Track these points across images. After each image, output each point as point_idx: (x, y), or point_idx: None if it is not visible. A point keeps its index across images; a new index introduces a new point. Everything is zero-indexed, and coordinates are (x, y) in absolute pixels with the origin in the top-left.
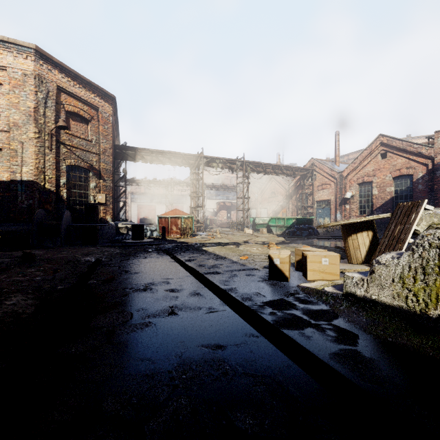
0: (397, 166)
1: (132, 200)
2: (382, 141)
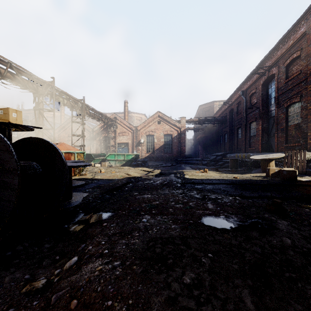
0: (165, 129)
1: None
2: (159, 115)
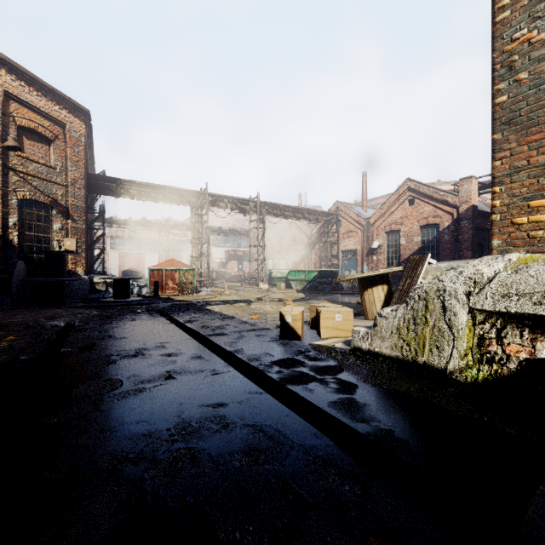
0: (424, 213)
1: (111, 246)
2: (410, 186)
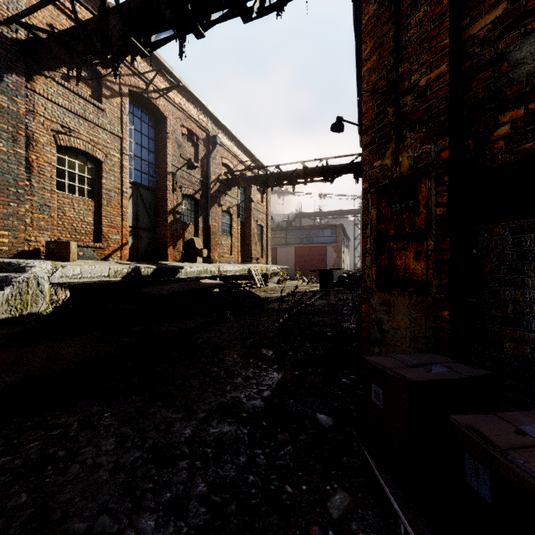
0: None
1: None
2: None
